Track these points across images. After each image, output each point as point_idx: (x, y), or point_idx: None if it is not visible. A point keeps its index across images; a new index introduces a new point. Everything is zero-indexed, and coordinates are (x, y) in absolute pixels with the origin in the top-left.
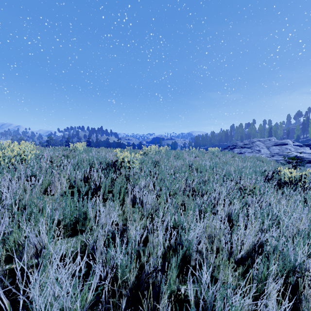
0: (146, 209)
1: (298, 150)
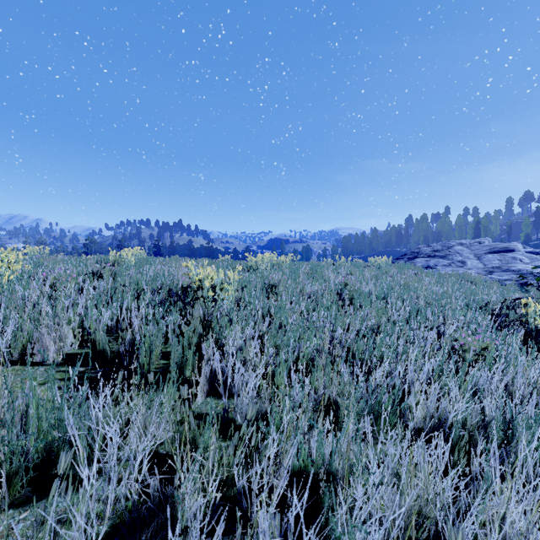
0: (239, 406)
1: (537, 262)
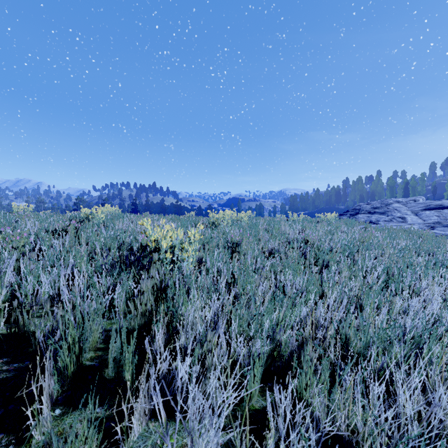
0: None
1: None
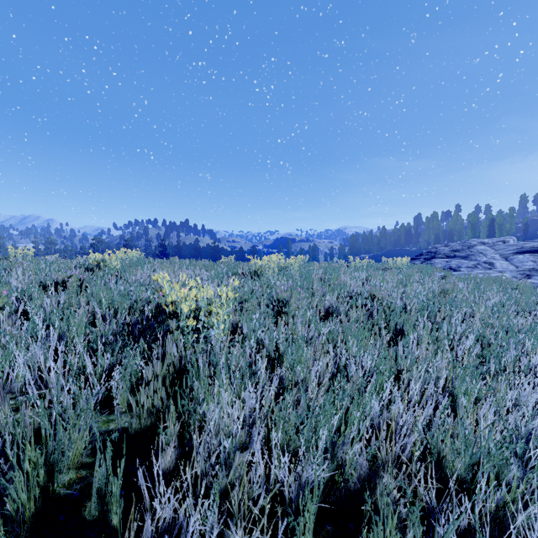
0: None
1: None
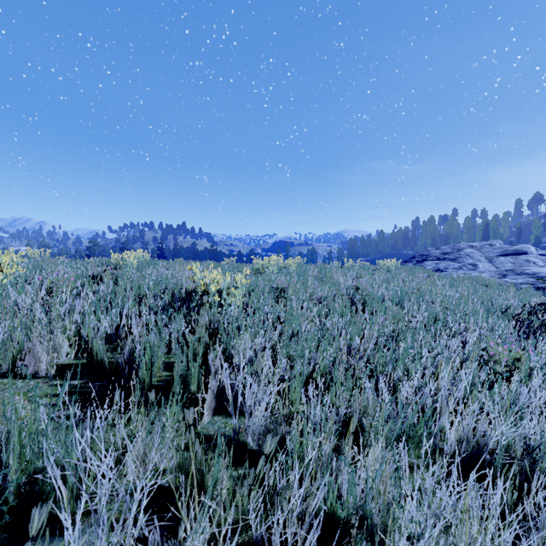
0: (251, 428)
1: None
